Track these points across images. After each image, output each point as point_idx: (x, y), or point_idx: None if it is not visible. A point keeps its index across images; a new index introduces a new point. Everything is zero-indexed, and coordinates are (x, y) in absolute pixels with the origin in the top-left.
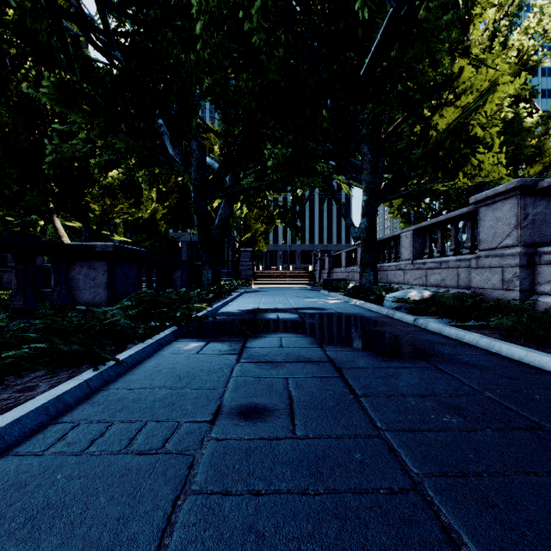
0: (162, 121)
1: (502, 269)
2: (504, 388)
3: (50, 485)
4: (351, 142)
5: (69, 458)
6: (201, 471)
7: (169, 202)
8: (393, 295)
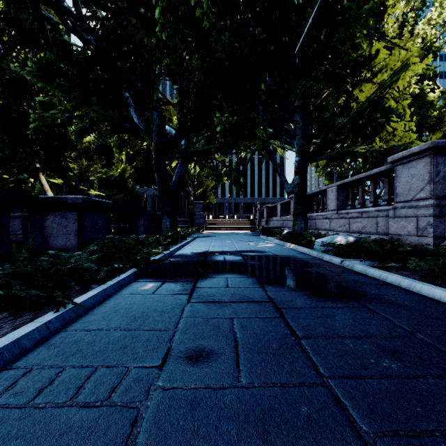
0: (128, 95)
1: (417, 218)
2: (434, 329)
3: None
4: (286, 112)
5: (11, 412)
6: (143, 429)
7: (135, 163)
8: (321, 240)
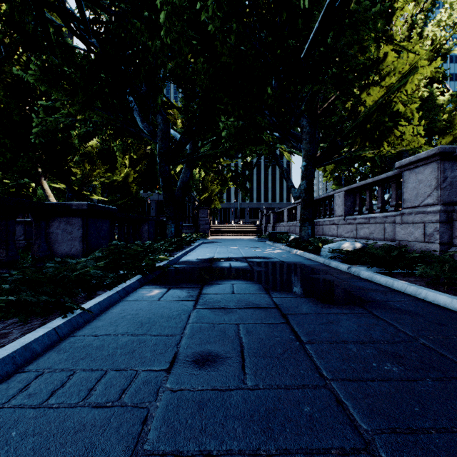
0: (132, 99)
1: (424, 224)
2: (436, 335)
3: (3, 445)
4: (292, 116)
5: (27, 412)
6: (154, 427)
7: (139, 167)
8: (328, 246)
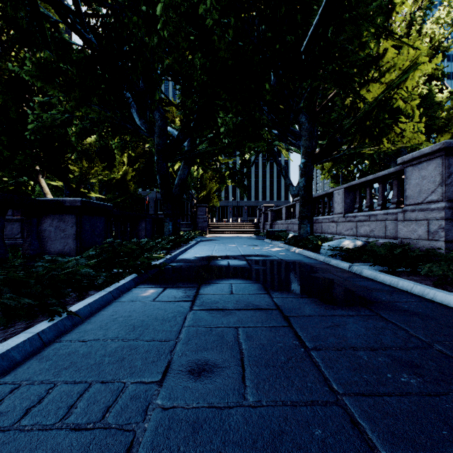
0: (130, 96)
1: (427, 221)
2: (452, 340)
3: None
4: (291, 113)
5: None
6: None
7: (137, 165)
8: (328, 244)
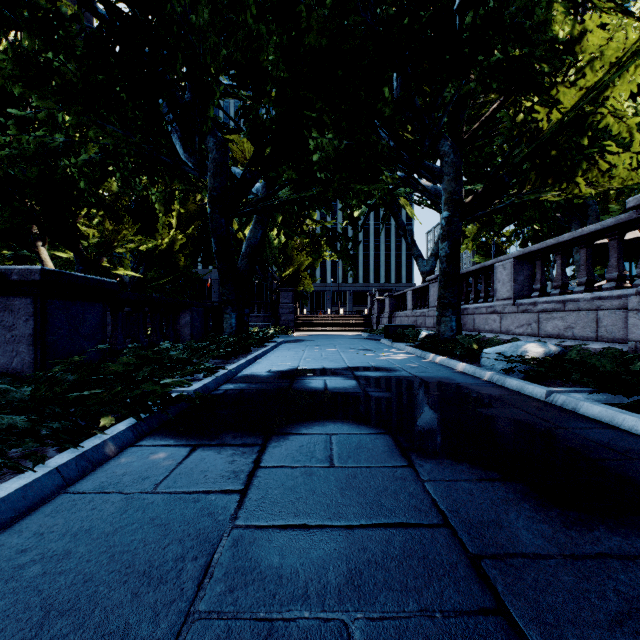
0: (170, 114)
1: None
2: None
3: None
4: (426, 138)
5: None
6: None
7: (191, 230)
8: (494, 350)
